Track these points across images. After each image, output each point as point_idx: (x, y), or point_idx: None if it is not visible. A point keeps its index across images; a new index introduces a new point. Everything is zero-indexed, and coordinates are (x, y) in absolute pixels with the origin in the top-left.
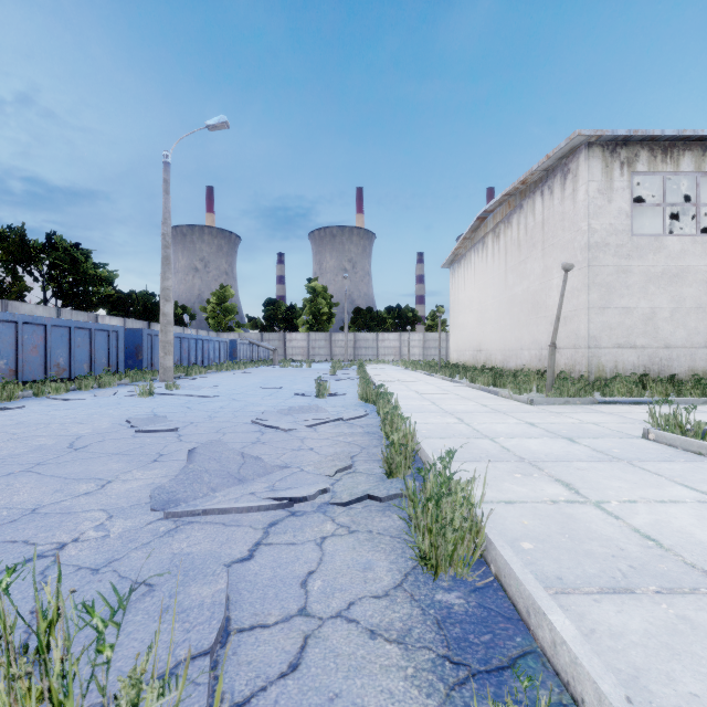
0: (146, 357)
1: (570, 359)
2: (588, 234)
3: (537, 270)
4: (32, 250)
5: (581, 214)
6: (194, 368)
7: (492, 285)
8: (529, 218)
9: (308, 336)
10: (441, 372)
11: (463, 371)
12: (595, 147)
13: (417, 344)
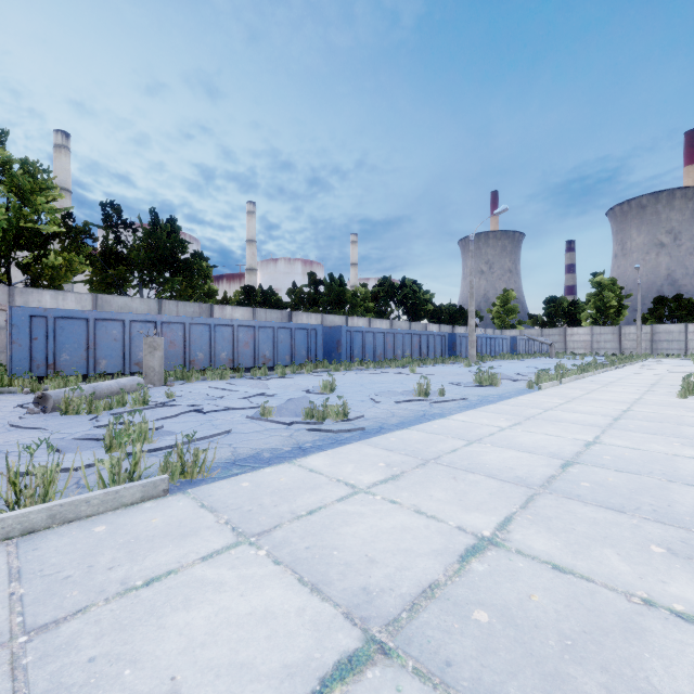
0: (458, 349)
1: None
2: None
3: None
4: (394, 289)
5: None
6: (486, 357)
7: None
8: None
9: (591, 330)
10: None
11: None
12: None
13: None
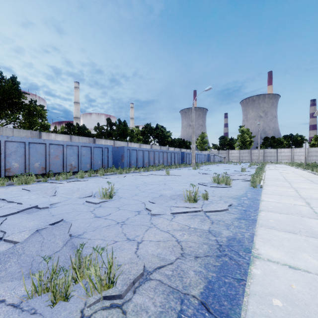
0: (185, 160)
1: None
2: None
3: None
4: (152, 130)
5: None
6: (199, 163)
7: None
8: None
9: (239, 151)
10: (301, 167)
11: None
12: None
13: (302, 154)
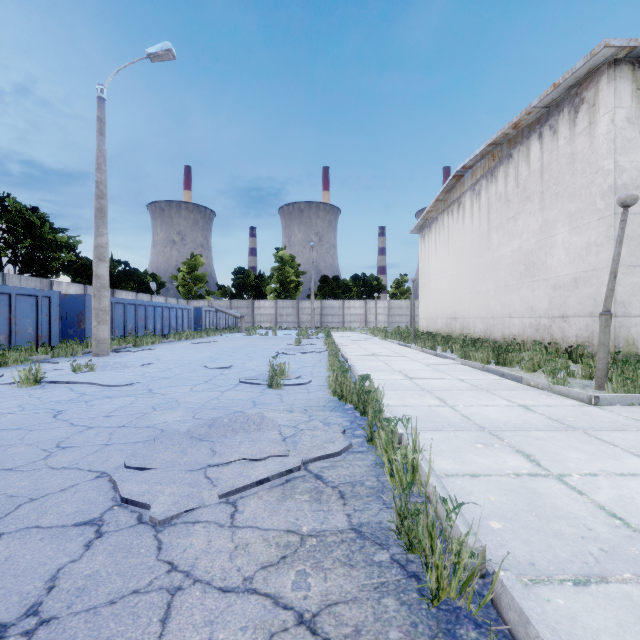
0: (90, 326)
1: (584, 330)
2: (614, 174)
3: (533, 225)
4: None
5: (603, 151)
6: (146, 338)
7: (470, 248)
8: (521, 167)
9: (276, 303)
10: (420, 344)
11: (442, 342)
12: (624, 65)
13: (382, 311)
